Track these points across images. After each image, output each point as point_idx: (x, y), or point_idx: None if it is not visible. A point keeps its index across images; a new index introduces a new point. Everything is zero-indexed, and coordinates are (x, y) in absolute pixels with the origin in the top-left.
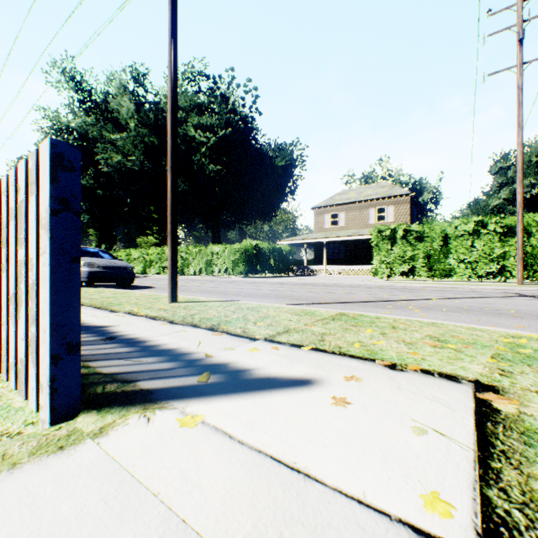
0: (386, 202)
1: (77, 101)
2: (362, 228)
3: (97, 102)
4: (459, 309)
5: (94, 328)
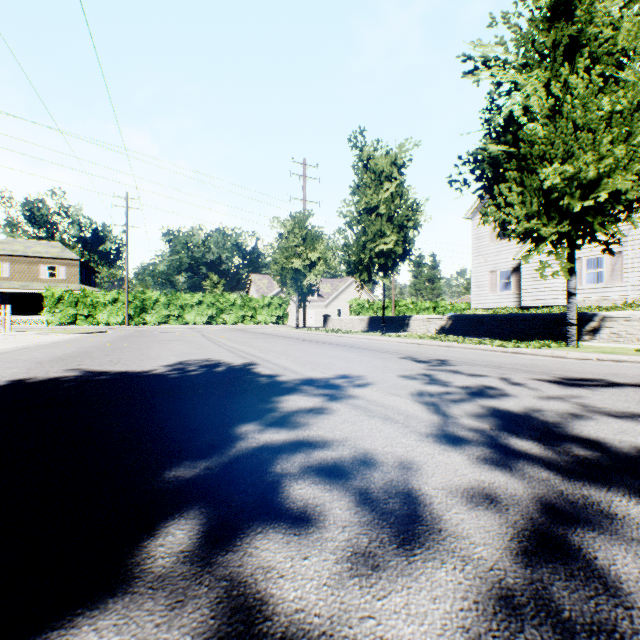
0: (59, 262)
1: None
2: (33, 281)
3: None
4: None
5: None
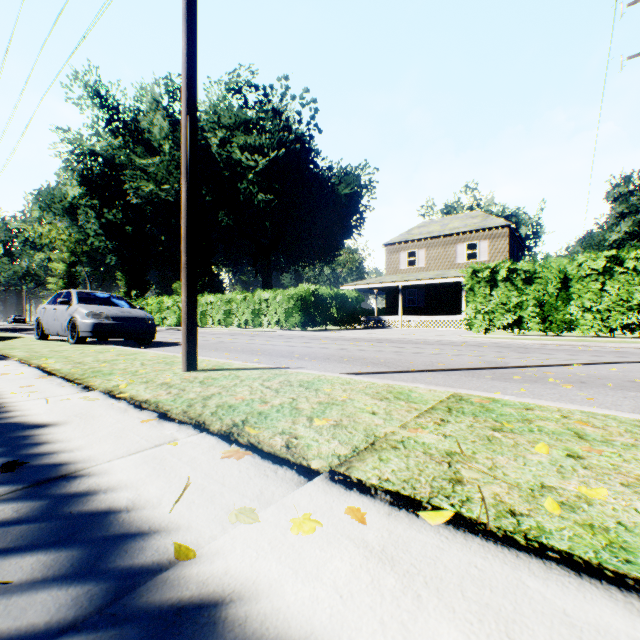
0: (478, 236)
1: (102, 120)
2: (448, 269)
3: (126, 121)
4: (635, 385)
5: (15, 430)
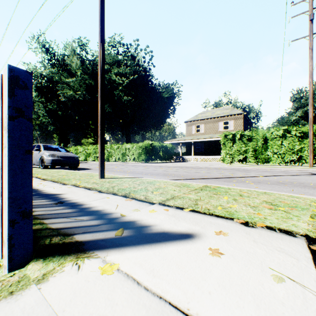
0: (229, 118)
1: (47, 59)
2: (215, 133)
3: (58, 60)
4: (278, 183)
5: (51, 195)
